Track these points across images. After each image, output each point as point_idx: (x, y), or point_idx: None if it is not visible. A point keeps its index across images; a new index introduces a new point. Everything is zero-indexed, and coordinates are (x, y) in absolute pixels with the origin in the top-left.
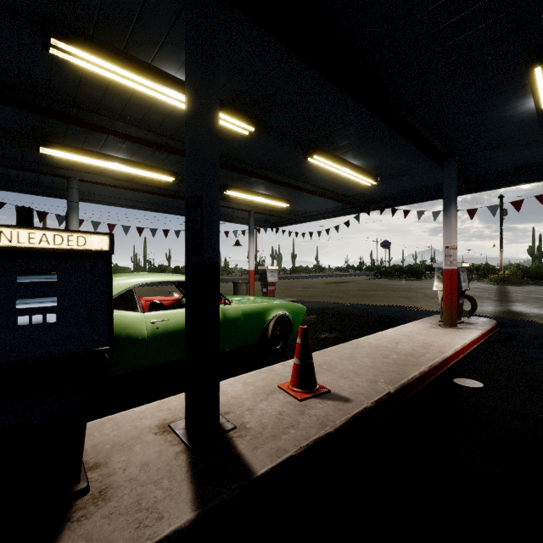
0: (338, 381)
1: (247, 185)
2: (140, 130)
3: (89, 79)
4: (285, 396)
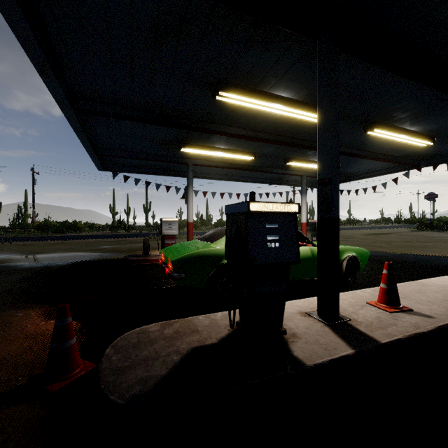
0: (416, 305)
1: (305, 156)
2: (243, 130)
3: (225, 106)
4: (376, 309)
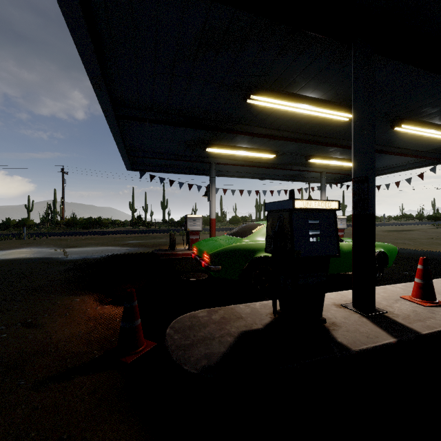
0: None
1: (327, 153)
2: (268, 129)
3: (253, 108)
4: (410, 303)
